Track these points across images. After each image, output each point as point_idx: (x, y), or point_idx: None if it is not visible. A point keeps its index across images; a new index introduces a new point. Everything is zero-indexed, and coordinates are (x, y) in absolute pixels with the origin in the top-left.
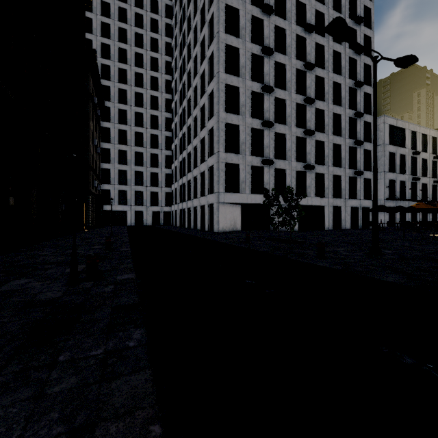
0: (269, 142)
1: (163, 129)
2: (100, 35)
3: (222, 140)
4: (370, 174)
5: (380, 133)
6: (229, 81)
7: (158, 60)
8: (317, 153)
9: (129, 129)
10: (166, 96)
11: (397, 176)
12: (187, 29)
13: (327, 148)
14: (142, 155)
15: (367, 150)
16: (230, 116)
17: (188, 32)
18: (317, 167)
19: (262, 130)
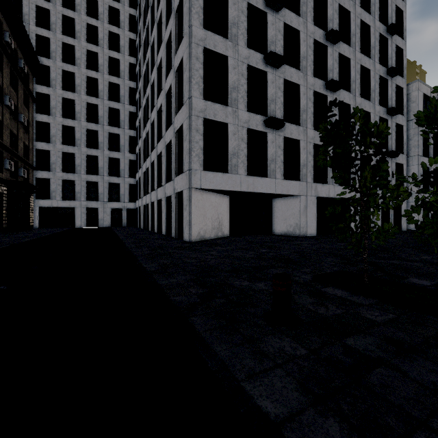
0: (276, 93)
1: (126, 101)
2: None
3: (198, 77)
4: (402, 157)
5: (411, 104)
6: None
7: (119, 12)
8: None
9: (77, 98)
10: (131, 59)
11: None
12: None
13: None
14: (97, 134)
15: (397, 126)
16: (213, 38)
17: None
18: None
19: (264, 73)
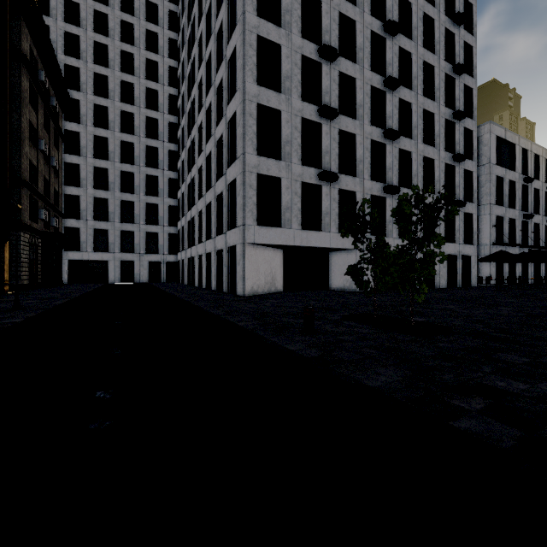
0: (331, 144)
1: (165, 139)
2: None
3: (251, 133)
4: (472, 206)
5: (483, 147)
6: (263, 32)
7: (158, 36)
8: (401, 170)
9: (111, 136)
10: (171, 90)
11: (505, 212)
12: None
13: (415, 162)
14: (133, 177)
15: (467, 172)
16: (266, 93)
17: None
18: (402, 191)
19: (318, 124)
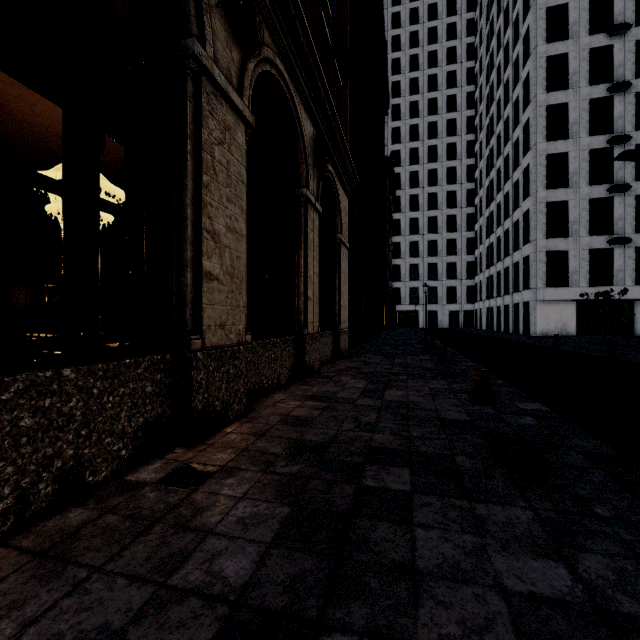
0: (625, 211)
1: (463, 205)
2: (390, 120)
3: (541, 225)
4: None
5: None
6: (552, 150)
7: (456, 120)
8: None
9: (420, 216)
10: (467, 162)
11: None
12: (496, 82)
13: None
14: (436, 243)
15: None
16: (554, 193)
17: (497, 85)
18: None
19: (610, 197)
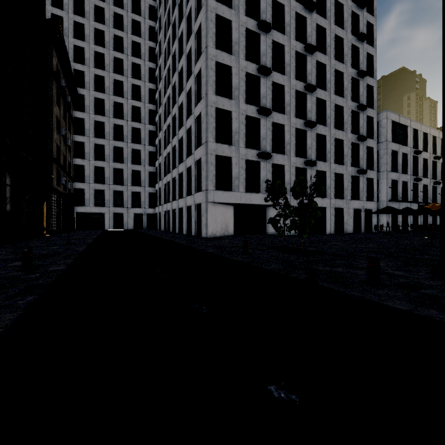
0: (266, 132)
1: (146, 122)
2: (72, 12)
3: (212, 128)
4: (373, 173)
5: (382, 129)
6: (220, 59)
7: (141, 45)
8: (318, 148)
9: (106, 121)
10: (150, 85)
11: (399, 176)
12: (172, 6)
13: (329, 143)
14: (122, 151)
15: (369, 148)
16: (222, 100)
17: (173, 9)
18: (319, 164)
19: (258, 119)
